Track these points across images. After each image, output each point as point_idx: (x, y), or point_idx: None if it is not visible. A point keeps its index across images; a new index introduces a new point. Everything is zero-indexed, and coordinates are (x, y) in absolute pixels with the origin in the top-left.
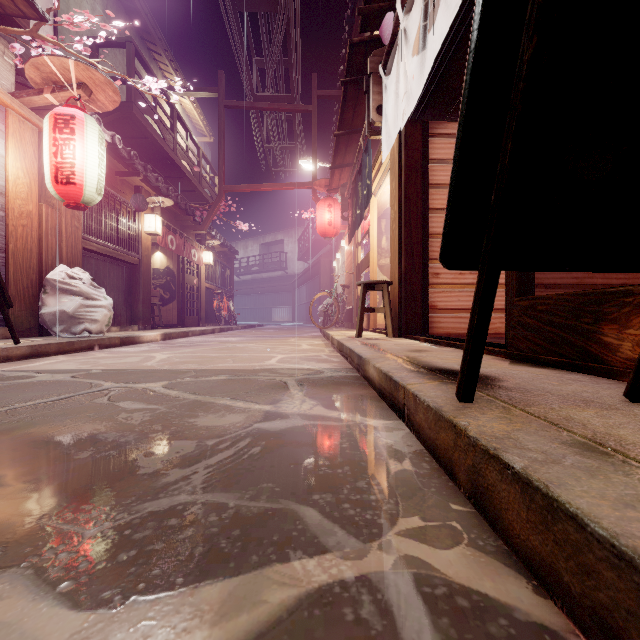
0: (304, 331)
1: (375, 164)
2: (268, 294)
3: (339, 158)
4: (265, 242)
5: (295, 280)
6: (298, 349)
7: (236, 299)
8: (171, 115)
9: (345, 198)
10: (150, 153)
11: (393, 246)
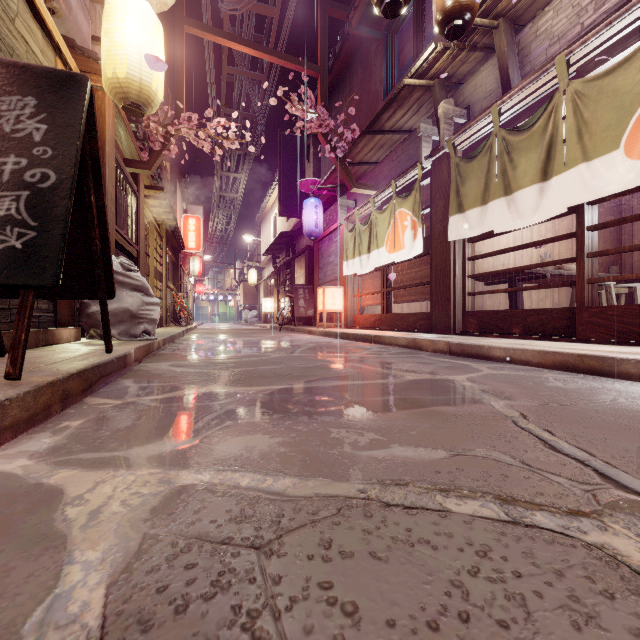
0: None
1: None
2: None
3: None
4: None
5: None
6: None
7: None
8: None
9: None
10: None
11: None
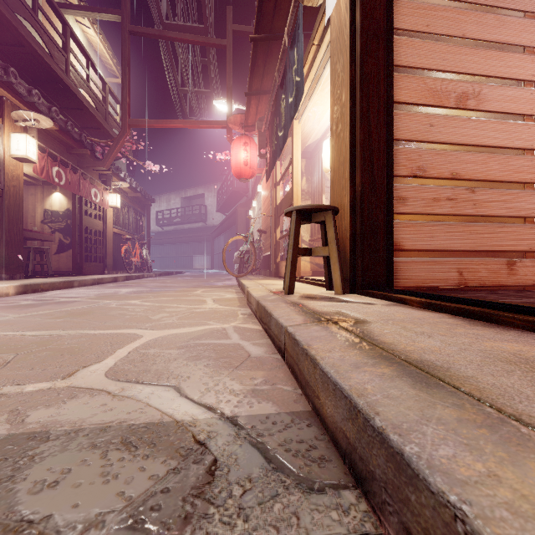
0: (219, 278)
1: (304, 65)
2: (189, 243)
3: (256, 81)
4: (187, 196)
5: (214, 230)
6: (195, 312)
7: (159, 248)
8: (63, 32)
9: (262, 133)
10: (34, 71)
11: (338, 157)
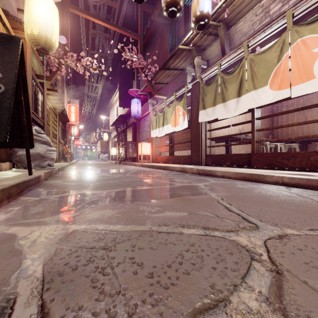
0: None
1: None
2: None
3: None
4: None
5: None
6: None
7: None
8: None
9: None
10: None
11: None
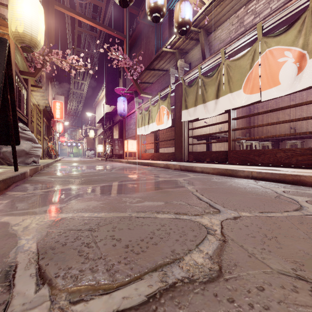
0: None
1: None
2: None
3: None
4: None
5: None
6: None
7: None
8: None
9: None
10: None
11: None
